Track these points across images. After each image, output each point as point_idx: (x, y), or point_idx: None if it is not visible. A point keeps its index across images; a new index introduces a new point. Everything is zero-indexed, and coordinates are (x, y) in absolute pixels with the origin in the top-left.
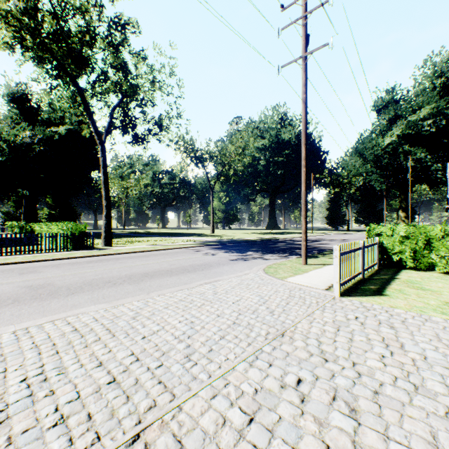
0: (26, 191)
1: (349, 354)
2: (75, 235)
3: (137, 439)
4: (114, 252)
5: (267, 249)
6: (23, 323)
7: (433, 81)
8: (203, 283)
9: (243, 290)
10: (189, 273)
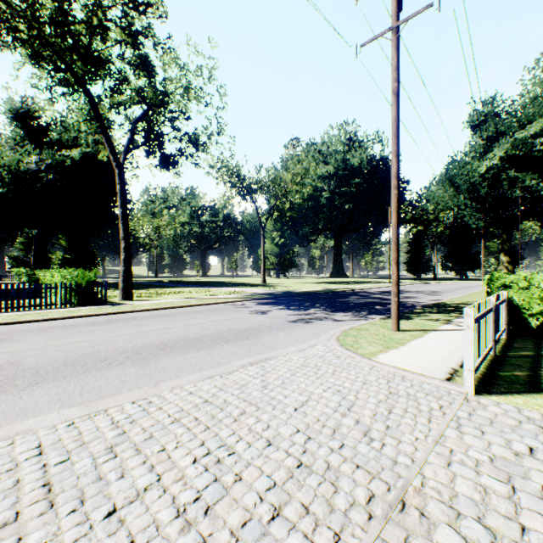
0: (35, 231)
1: None
2: (81, 286)
3: None
4: (130, 310)
5: (336, 305)
6: None
7: None
8: (246, 363)
9: (311, 379)
10: (227, 345)
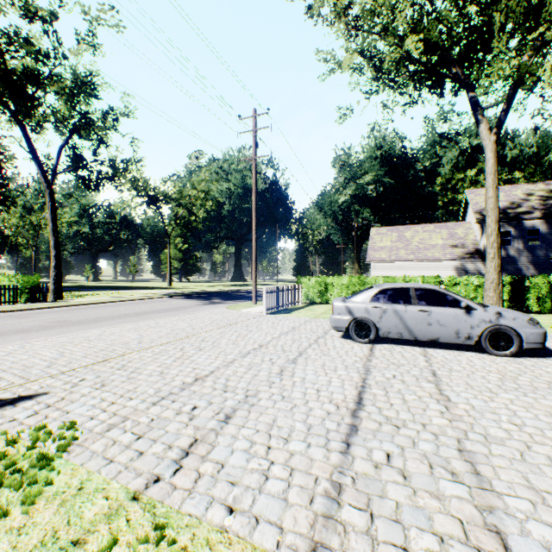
0: None
1: (257, 325)
2: (27, 287)
3: (187, 338)
4: (81, 303)
5: (230, 297)
6: (94, 330)
7: (375, 151)
8: (185, 314)
9: (213, 315)
10: (172, 311)
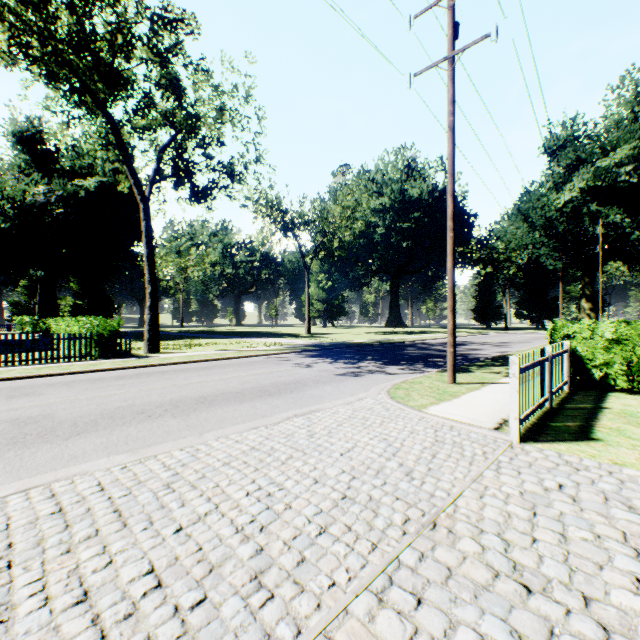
0: (41, 273)
1: (569, 574)
2: (103, 336)
3: None
4: (159, 363)
5: (390, 357)
6: None
7: (635, 107)
8: (291, 415)
9: (358, 428)
10: (271, 398)
